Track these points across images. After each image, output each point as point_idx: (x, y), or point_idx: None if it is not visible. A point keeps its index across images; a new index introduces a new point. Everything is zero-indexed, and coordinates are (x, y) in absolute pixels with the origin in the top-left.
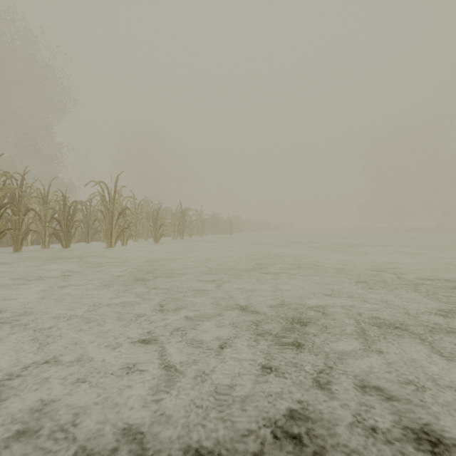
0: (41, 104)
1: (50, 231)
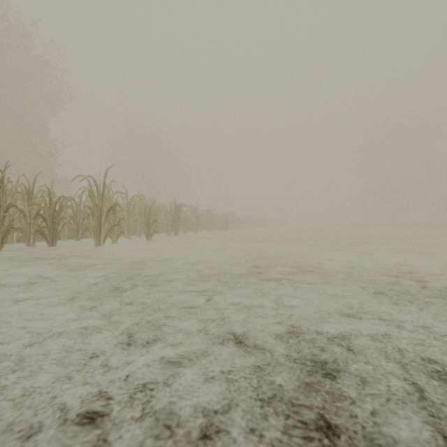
0: (36, 100)
1: (35, 229)
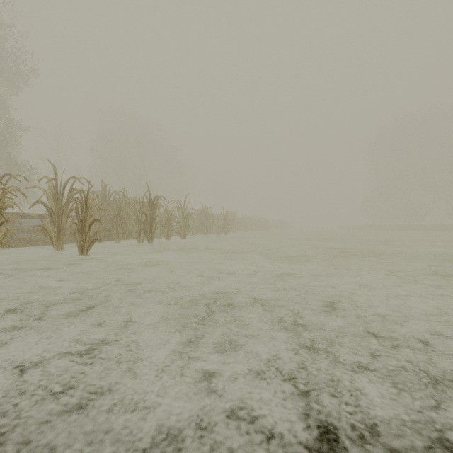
0: None
1: None
